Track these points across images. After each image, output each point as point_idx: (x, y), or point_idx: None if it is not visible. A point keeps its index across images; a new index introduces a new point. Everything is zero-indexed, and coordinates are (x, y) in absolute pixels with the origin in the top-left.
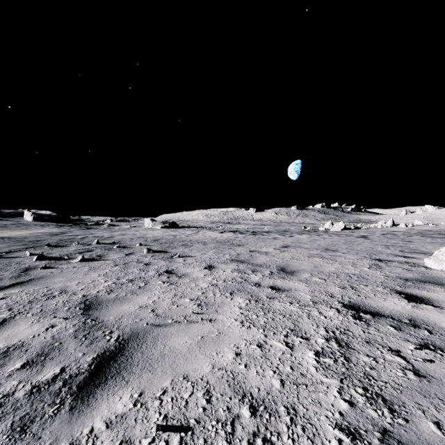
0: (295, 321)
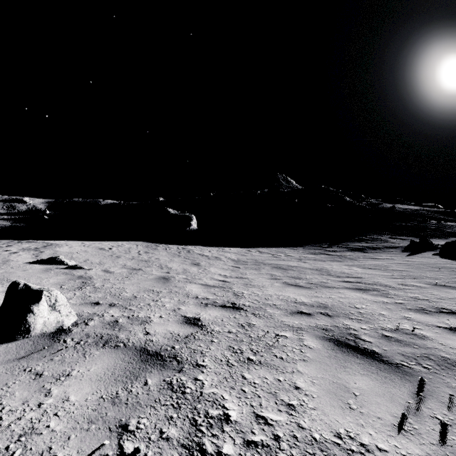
0: None
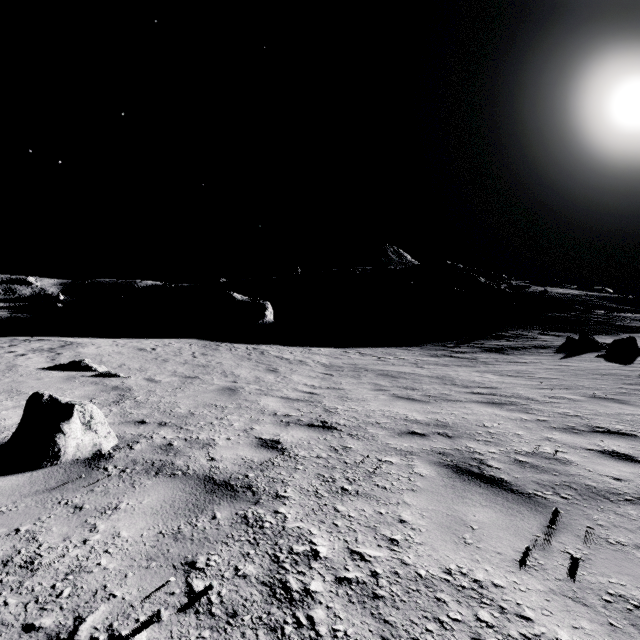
0: (391, 634)
